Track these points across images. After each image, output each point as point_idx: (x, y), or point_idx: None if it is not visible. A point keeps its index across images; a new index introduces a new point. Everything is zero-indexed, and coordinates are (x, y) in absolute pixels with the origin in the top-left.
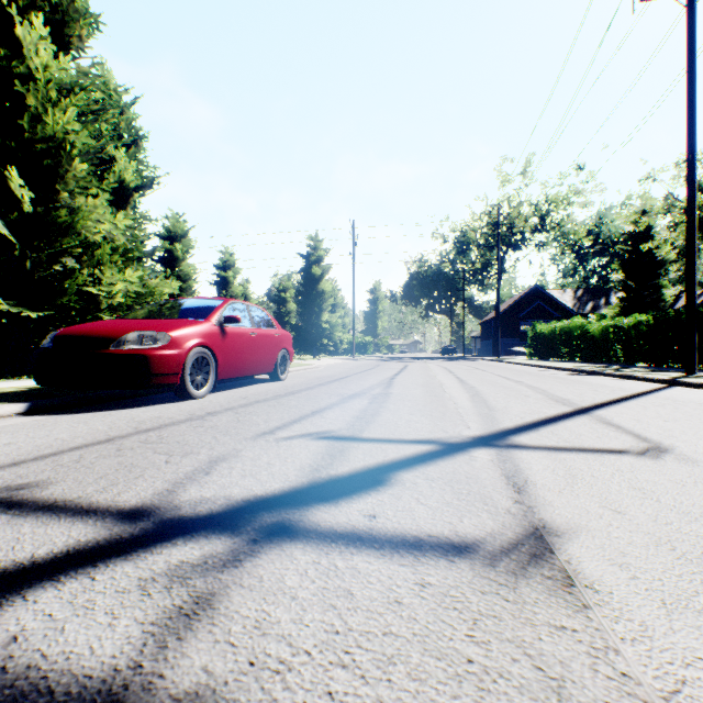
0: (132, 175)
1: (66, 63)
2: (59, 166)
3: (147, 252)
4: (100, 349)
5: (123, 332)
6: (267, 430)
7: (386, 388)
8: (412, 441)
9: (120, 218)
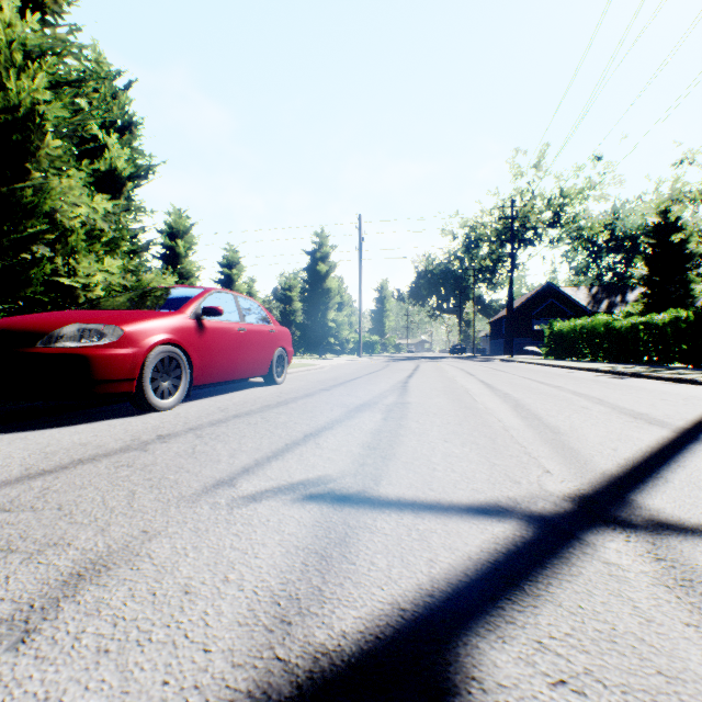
0: (124, 162)
1: (34, 22)
2: (29, 141)
3: (142, 245)
4: (23, 348)
5: (58, 324)
6: (226, 474)
7: (401, 395)
8: (468, 507)
9: (97, 200)
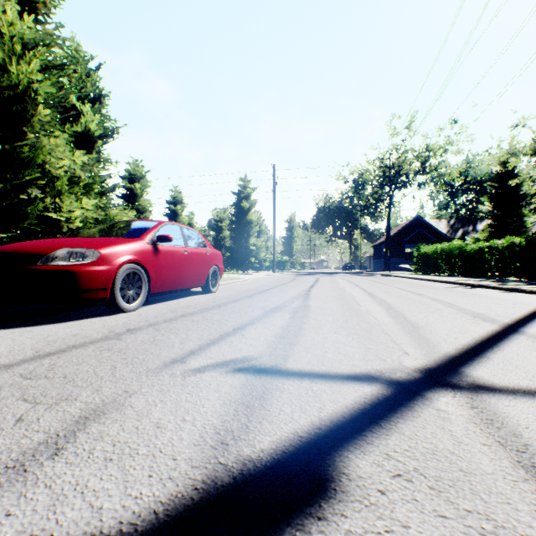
0: (96, 125)
1: (30, 21)
2: (25, 110)
3: (109, 188)
4: (28, 265)
5: (53, 248)
6: (179, 355)
7: (304, 300)
8: (348, 376)
9: (77, 154)
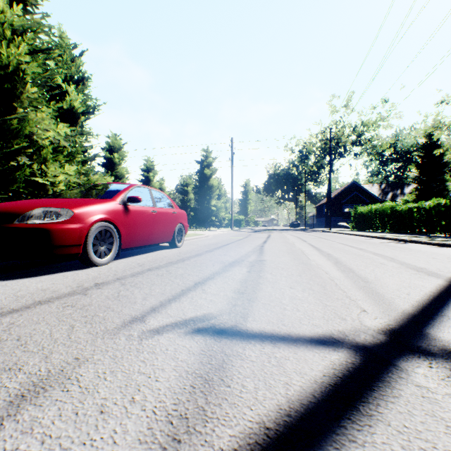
0: (79, 103)
1: (18, 10)
2: (15, 88)
3: (90, 157)
4: (5, 224)
5: (29, 208)
6: (139, 313)
7: (259, 255)
8: (311, 339)
9: (60, 127)
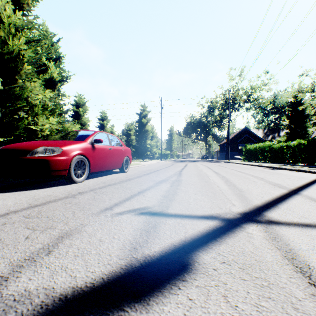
0: (57, 74)
1: (19, 15)
2: (17, 66)
3: (64, 111)
4: (22, 156)
5: (35, 147)
6: (108, 206)
7: (178, 176)
8: (201, 216)
9: (47, 92)
